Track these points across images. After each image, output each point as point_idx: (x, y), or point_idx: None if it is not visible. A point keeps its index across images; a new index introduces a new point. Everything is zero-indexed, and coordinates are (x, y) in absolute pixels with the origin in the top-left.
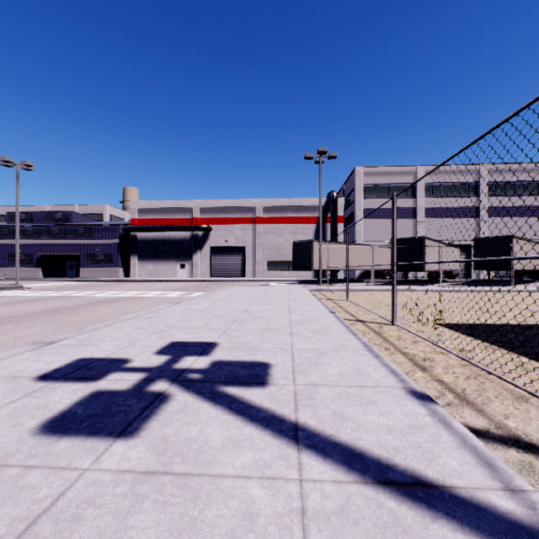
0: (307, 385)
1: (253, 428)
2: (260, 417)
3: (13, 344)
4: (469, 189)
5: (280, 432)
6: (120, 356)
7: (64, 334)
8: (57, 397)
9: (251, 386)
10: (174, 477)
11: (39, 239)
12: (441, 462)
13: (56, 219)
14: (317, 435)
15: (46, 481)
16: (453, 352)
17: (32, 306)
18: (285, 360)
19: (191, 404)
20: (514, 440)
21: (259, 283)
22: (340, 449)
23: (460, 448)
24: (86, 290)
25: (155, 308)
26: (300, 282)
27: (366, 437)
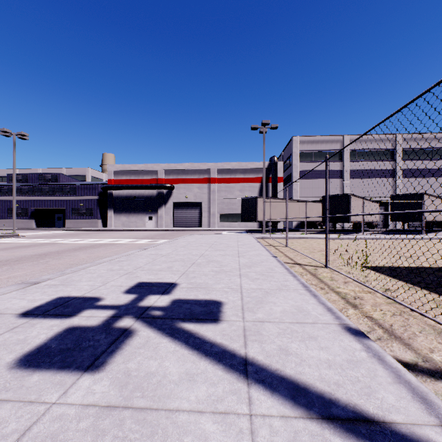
0: (255, 321)
1: (207, 362)
2: (213, 352)
3: (5, 283)
4: (387, 155)
5: (231, 366)
6: (93, 295)
7: (47, 276)
8: (35, 332)
9: (205, 322)
10: (134, 412)
11: (32, 196)
12: (380, 397)
13: (47, 179)
14: (265, 370)
15: (16, 415)
16: (379, 291)
17: (24, 252)
18: (235, 299)
19: (152, 339)
20: (440, 372)
21: (213, 232)
22: (286, 383)
23: (395, 383)
24: (70, 238)
25: (126, 253)
26: (247, 231)
27: (309, 372)
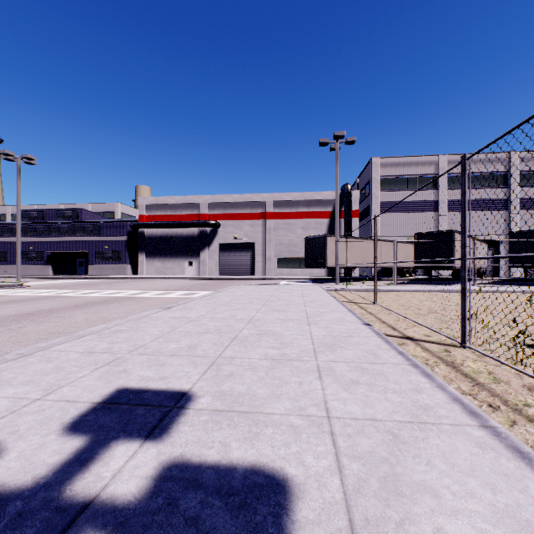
0: None
1: None
2: None
3: None
4: (497, 180)
5: None
6: None
7: None
8: None
9: None
10: None
11: (49, 237)
12: None
13: (66, 216)
14: None
15: None
16: None
17: (6, 309)
18: (323, 467)
19: None
20: None
21: (269, 281)
22: None
23: None
24: (83, 289)
25: (135, 316)
26: (312, 280)
27: None
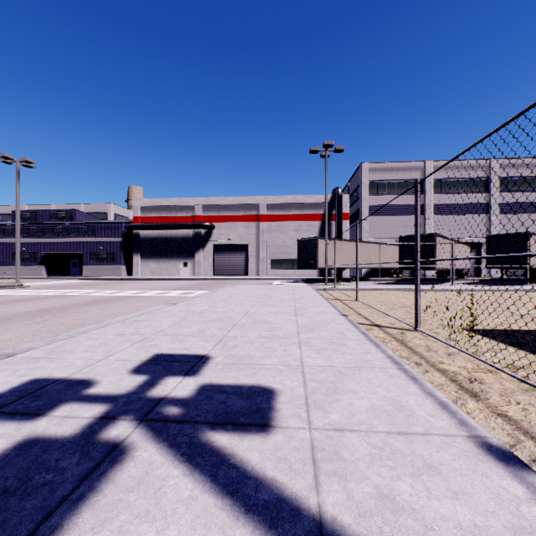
0: (329, 430)
1: (249, 531)
2: (260, 501)
3: None
4: (479, 185)
5: None
6: (84, 376)
7: (31, 343)
8: None
9: (248, 431)
10: None
11: (42, 237)
12: None
13: (60, 217)
14: None
15: None
16: (507, 371)
17: (21, 307)
18: (295, 385)
19: (156, 469)
20: None
21: (263, 282)
22: None
23: None
24: (84, 289)
25: (147, 310)
26: (304, 281)
27: None
